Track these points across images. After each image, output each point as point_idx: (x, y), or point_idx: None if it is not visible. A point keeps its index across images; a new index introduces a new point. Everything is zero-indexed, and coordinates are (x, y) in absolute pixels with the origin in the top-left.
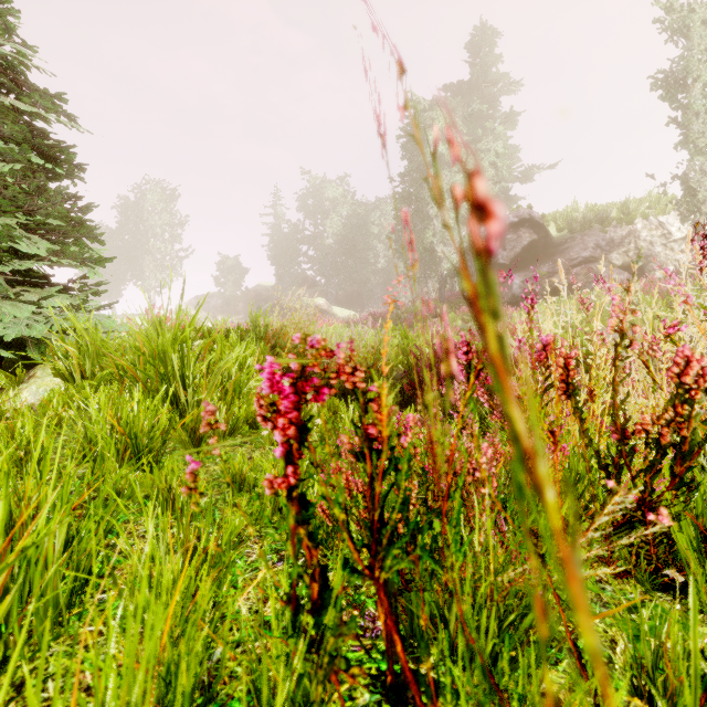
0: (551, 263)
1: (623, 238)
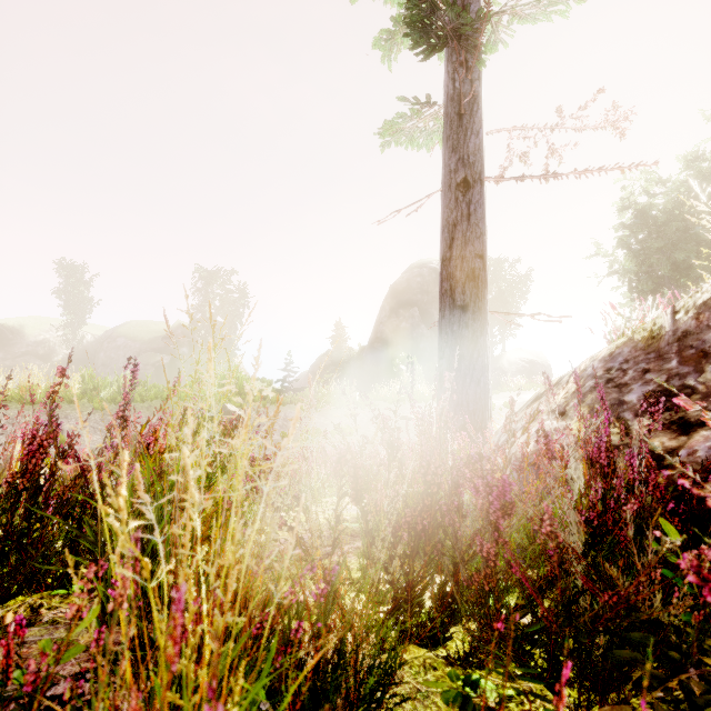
0: (5, 352)
1: (41, 341)
